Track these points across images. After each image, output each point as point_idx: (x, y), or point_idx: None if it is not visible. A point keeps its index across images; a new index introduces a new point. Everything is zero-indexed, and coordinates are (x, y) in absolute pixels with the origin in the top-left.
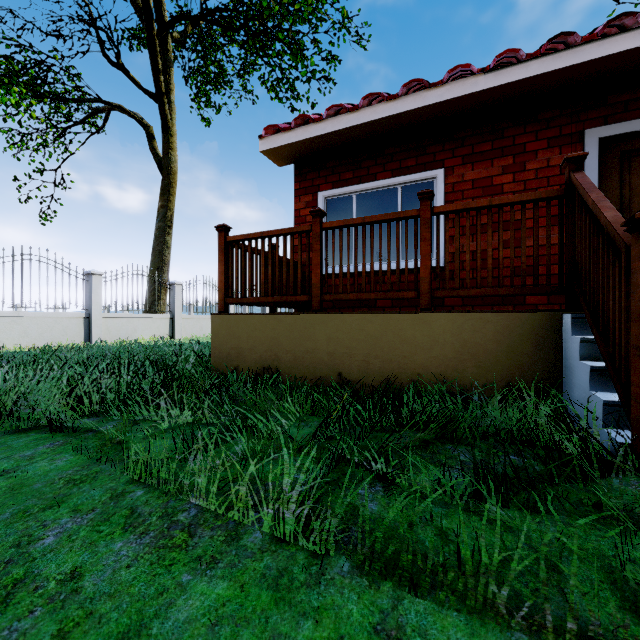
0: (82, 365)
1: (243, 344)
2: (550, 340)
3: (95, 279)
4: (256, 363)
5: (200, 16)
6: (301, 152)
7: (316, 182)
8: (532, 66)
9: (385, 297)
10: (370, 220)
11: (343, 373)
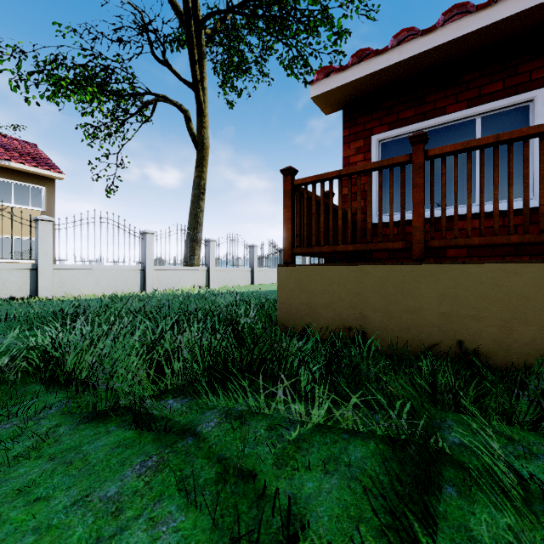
0: (152, 319)
1: (316, 299)
2: None
3: (149, 237)
4: (333, 321)
5: (229, 9)
6: (354, 94)
7: (368, 126)
8: None
9: (537, 240)
10: (509, 137)
11: (465, 341)
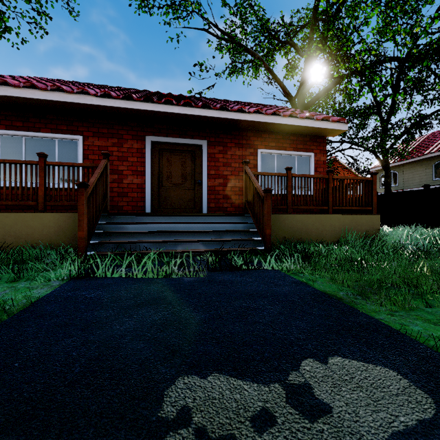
0: None
1: None
2: None
3: None
4: None
5: None
6: None
7: None
8: (117, 102)
9: (18, 204)
10: (8, 162)
11: None
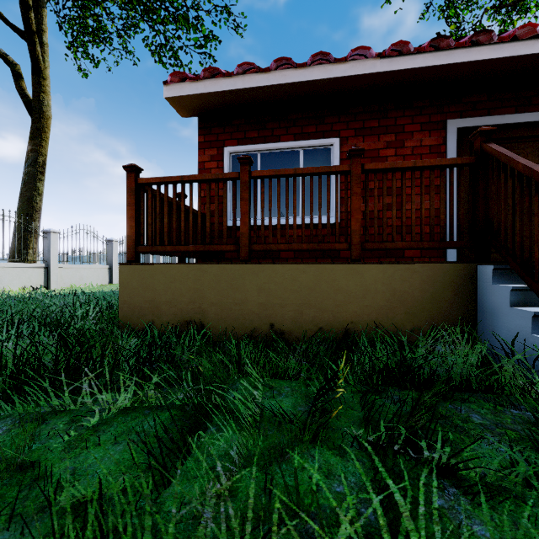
0: None
1: (159, 296)
2: (467, 288)
3: None
4: (176, 317)
5: None
6: (208, 105)
7: (221, 137)
8: (418, 59)
9: (317, 248)
10: (302, 172)
11: (275, 324)
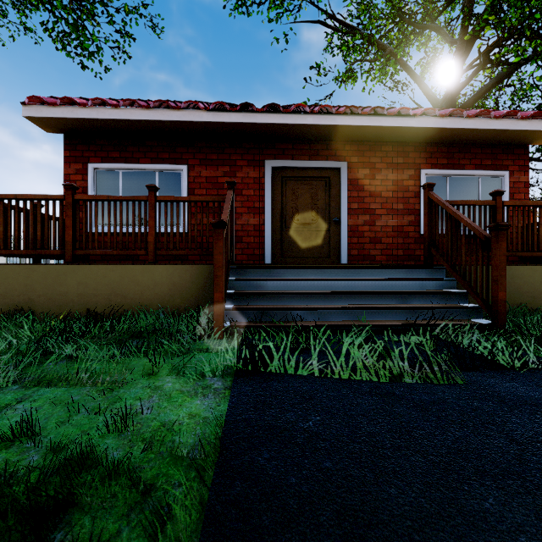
0: None
1: None
2: None
3: None
4: (8, 306)
5: None
6: (70, 126)
7: (86, 154)
8: (233, 116)
9: (124, 253)
10: (113, 198)
11: (91, 309)
